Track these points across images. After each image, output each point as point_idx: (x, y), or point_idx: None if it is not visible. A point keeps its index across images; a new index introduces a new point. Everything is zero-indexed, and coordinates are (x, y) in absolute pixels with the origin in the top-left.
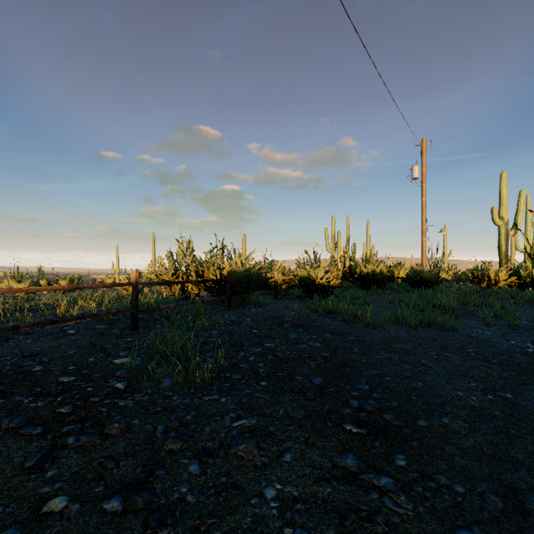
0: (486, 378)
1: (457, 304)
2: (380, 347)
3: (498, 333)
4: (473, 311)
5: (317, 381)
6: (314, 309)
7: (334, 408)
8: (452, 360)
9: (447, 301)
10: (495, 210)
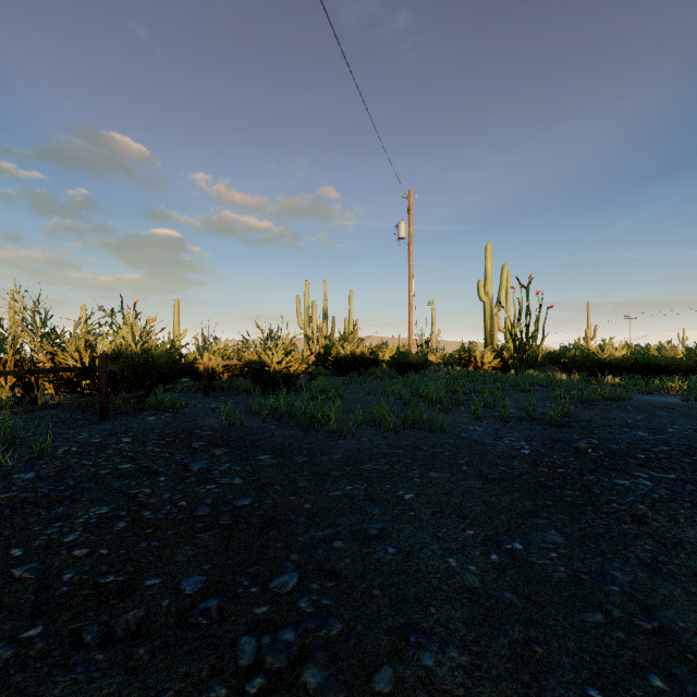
0: (485, 513)
1: (446, 393)
2: (341, 472)
3: (490, 429)
4: (462, 401)
5: (191, 586)
6: (258, 410)
7: (186, 689)
8: (440, 483)
9: (435, 390)
10: (481, 285)
